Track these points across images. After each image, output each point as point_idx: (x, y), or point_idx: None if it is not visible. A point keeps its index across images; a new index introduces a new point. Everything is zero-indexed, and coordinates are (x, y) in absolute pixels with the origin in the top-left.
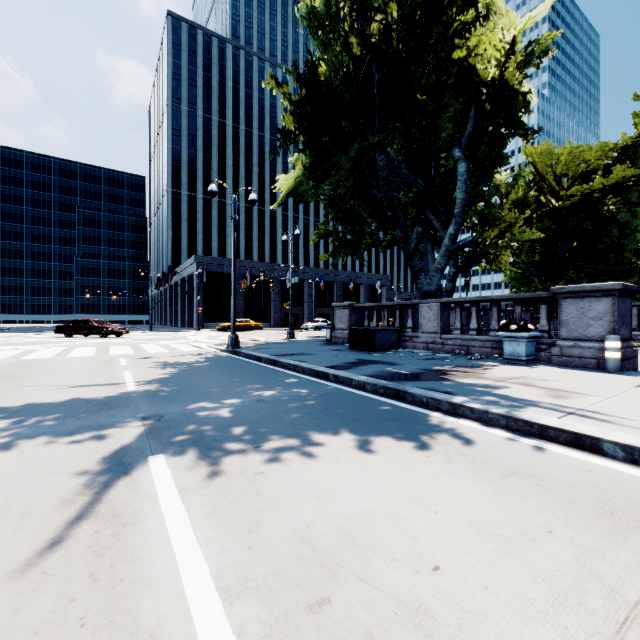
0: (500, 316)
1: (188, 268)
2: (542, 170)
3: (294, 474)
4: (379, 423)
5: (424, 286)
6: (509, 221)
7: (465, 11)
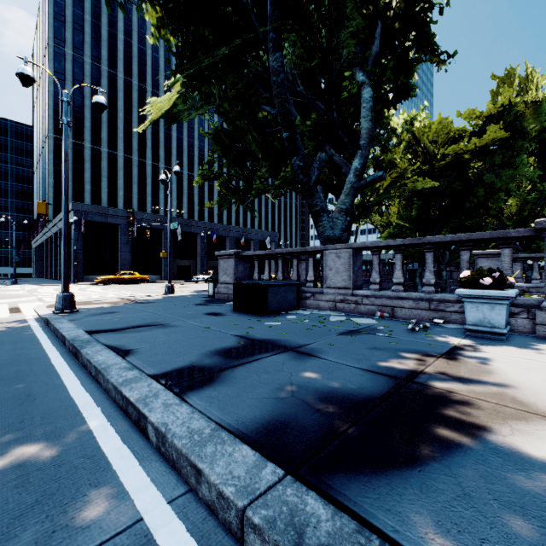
0: (382, 269)
1: None
2: (419, 133)
3: None
4: None
5: (326, 230)
6: (399, 172)
7: None
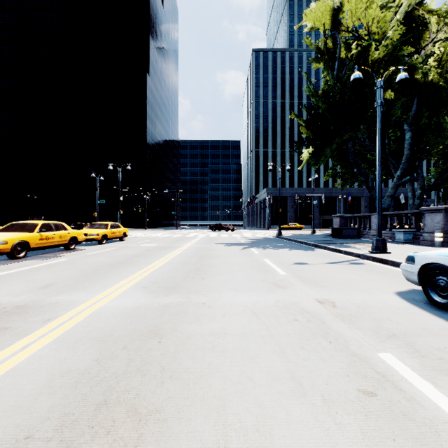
0: None
1: (263, 195)
2: None
3: (273, 250)
4: (300, 249)
5: None
6: None
7: (419, 34)
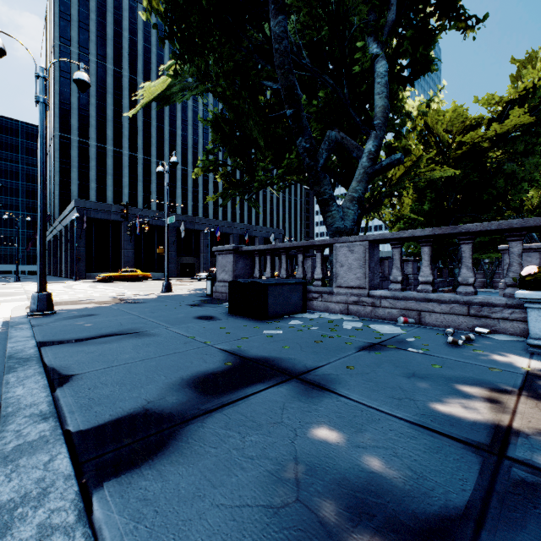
0: None
1: (70, 214)
2: (432, 121)
3: None
4: None
5: (336, 221)
6: (413, 161)
7: None
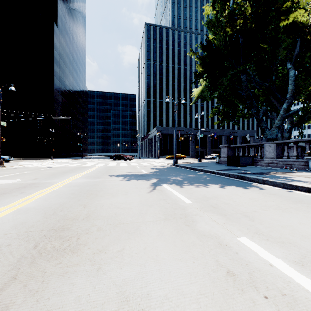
0: None
1: (153, 132)
2: None
3: (201, 189)
4: (231, 184)
5: (268, 135)
6: None
7: None
